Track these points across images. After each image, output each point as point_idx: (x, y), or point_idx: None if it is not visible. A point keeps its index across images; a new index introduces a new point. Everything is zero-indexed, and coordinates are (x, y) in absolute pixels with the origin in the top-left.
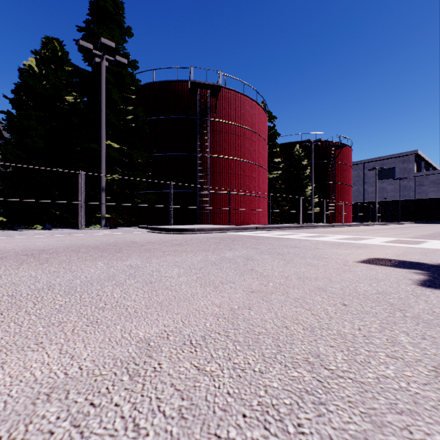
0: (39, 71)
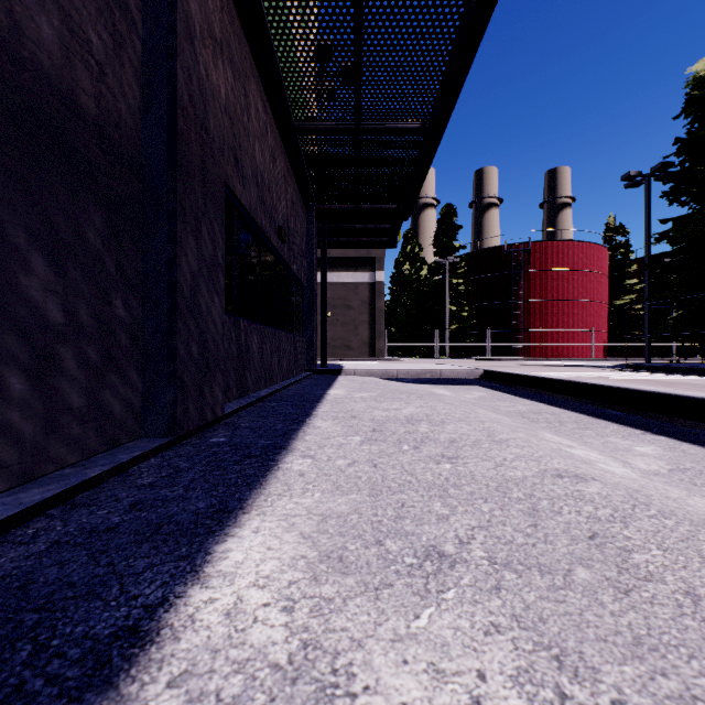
0: (411, 269)
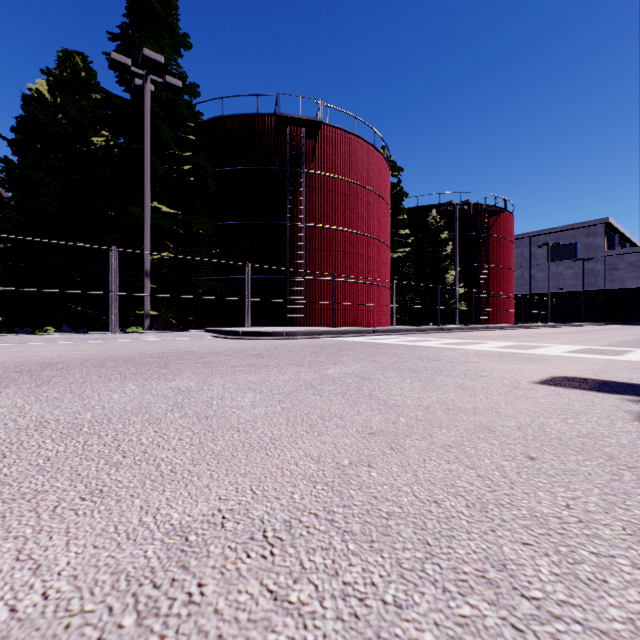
0: (52, 98)
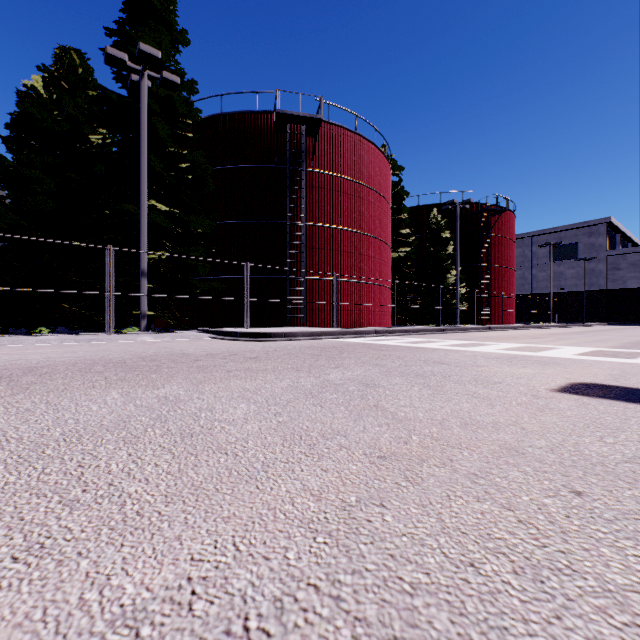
0: (48, 95)
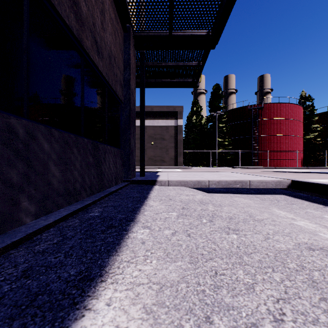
0: (196, 119)
